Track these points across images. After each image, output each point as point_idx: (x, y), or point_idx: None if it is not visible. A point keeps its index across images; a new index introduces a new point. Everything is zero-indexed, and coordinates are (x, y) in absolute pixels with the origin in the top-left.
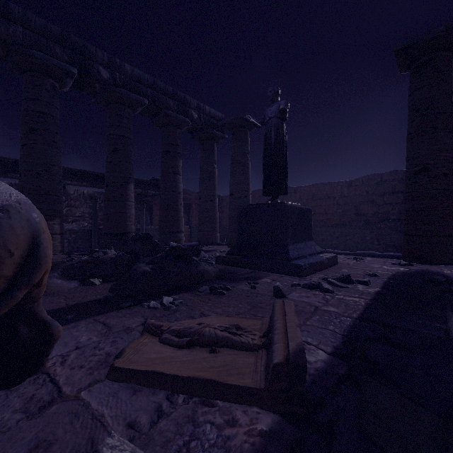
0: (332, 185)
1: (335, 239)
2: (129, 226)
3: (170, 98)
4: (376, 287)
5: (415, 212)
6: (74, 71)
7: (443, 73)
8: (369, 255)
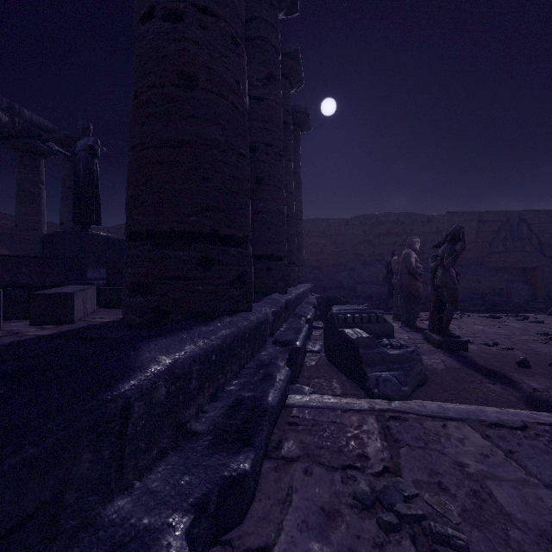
0: None
1: None
2: None
3: None
4: None
5: None
6: None
7: None
8: None
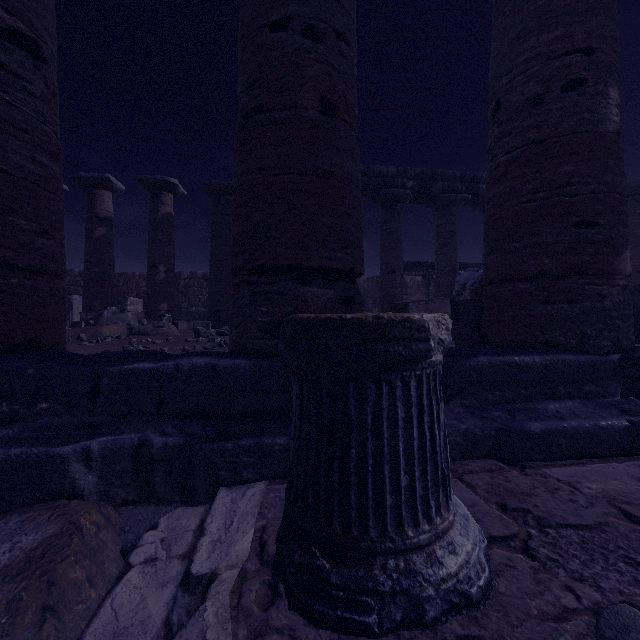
0: None
1: None
2: None
3: None
4: None
5: None
6: (469, 197)
7: None
8: None
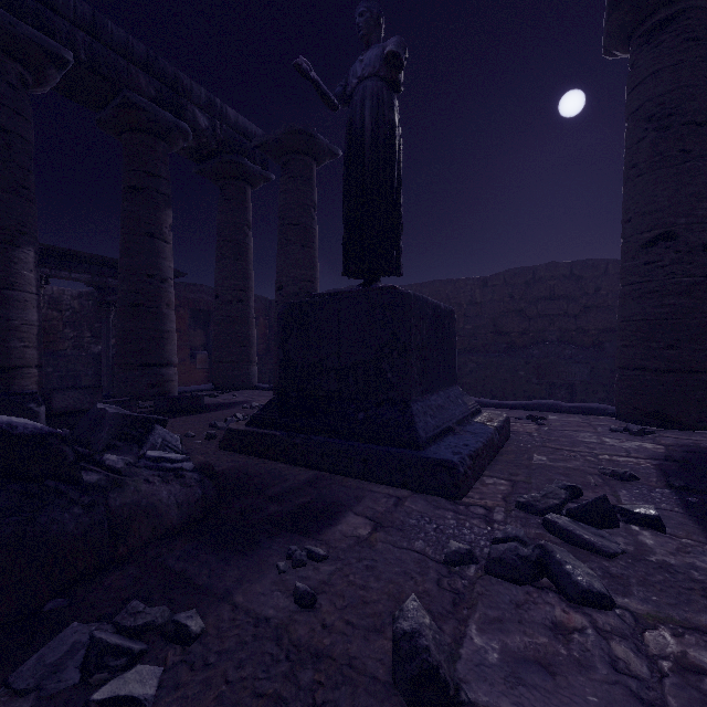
0: (456, 284)
1: (467, 375)
2: (19, 352)
3: (139, 68)
4: (698, 542)
5: (647, 323)
6: None
7: (701, 44)
8: (550, 408)
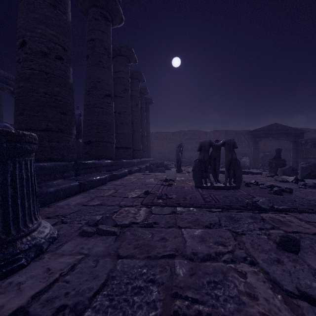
0: None
1: None
2: None
3: None
4: None
5: None
6: None
7: None
8: None
